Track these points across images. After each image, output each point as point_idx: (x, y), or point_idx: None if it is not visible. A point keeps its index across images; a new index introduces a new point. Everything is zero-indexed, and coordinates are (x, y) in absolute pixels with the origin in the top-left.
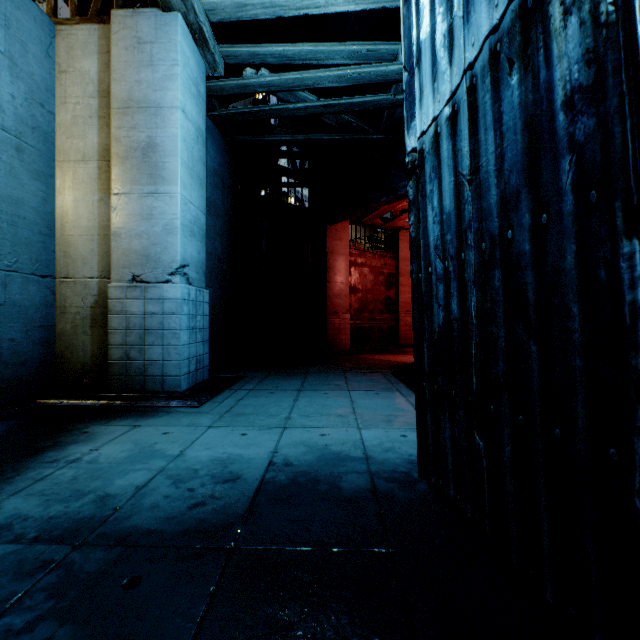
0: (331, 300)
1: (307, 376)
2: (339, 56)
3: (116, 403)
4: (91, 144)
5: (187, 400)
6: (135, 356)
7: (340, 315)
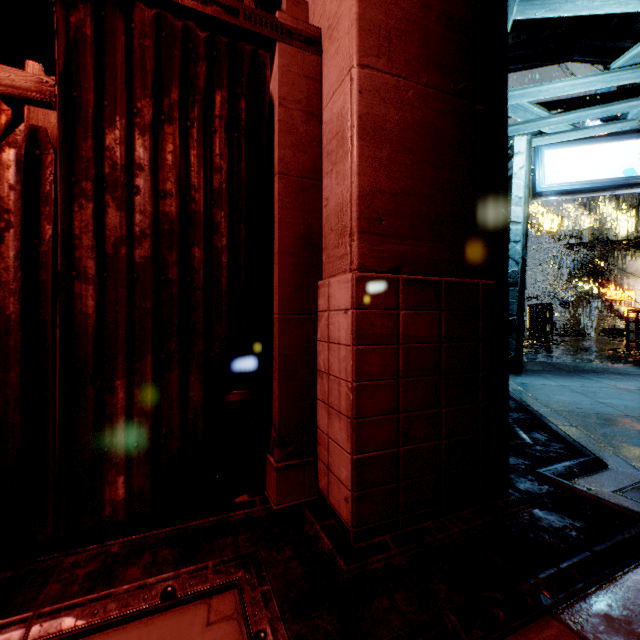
0: None
1: None
2: None
3: None
4: None
5: None
6: None
7: None
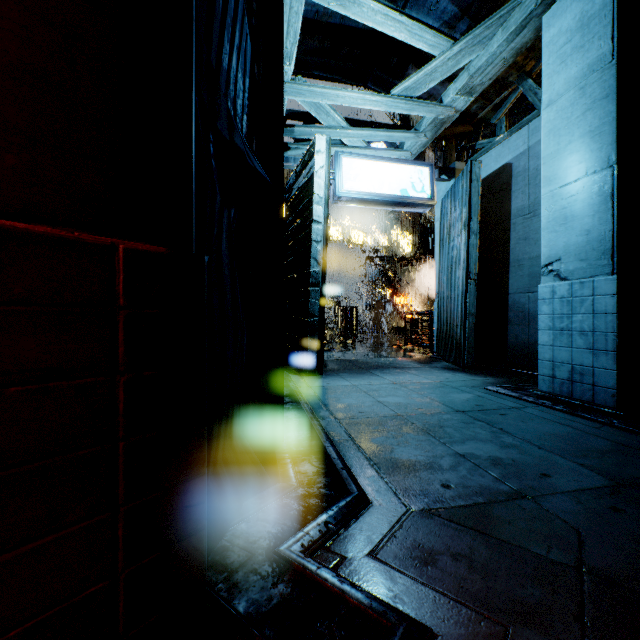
0: None
1: (549, 451)
2: None
3: None
4: None
5: (500, 386)
6: None
7: None
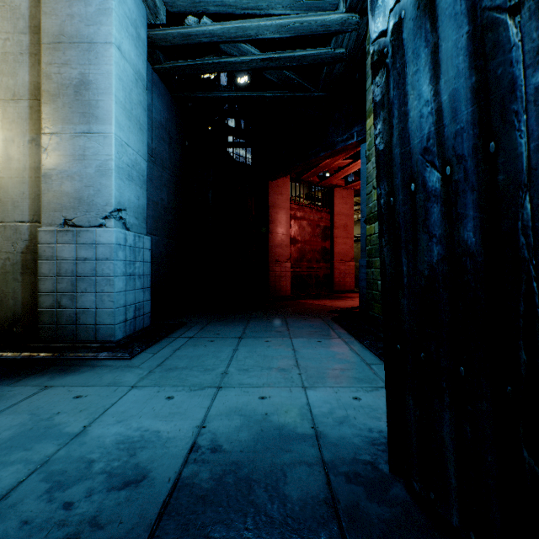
0: (273, 250)
1: (249, 322)
2: (281, 5)
3: (39, 355)
4: (22, 82)
5: (118, 351)
6: (66, 304)
7: (281, 263)
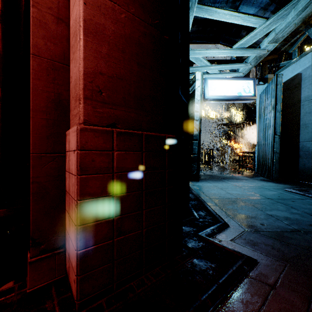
0: None
1: None
2: None
3: None
4: None
5: (292, 188)
6: None
7: None
